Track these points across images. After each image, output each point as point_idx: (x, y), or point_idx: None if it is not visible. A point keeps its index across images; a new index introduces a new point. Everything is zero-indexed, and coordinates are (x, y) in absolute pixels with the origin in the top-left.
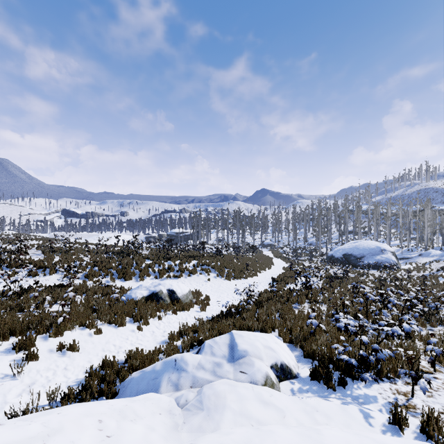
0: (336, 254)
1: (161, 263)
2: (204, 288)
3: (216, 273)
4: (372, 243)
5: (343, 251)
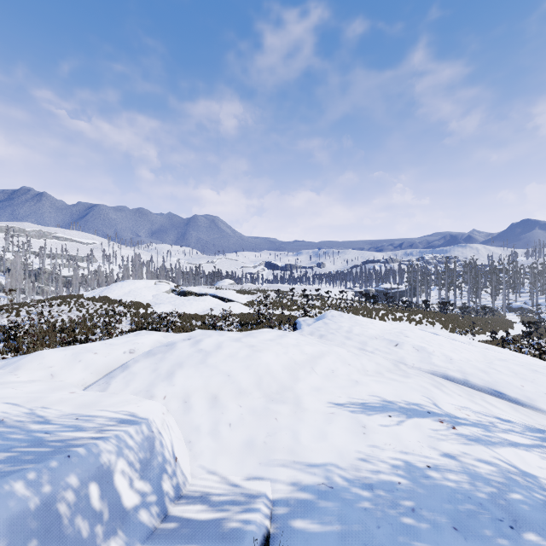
0: None
1: (393, 314)
2: None
3: (440, 326)
4: None
5: None
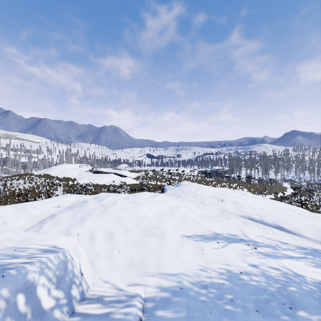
0: None
1: (220, 183)
2: None
3: (246, 190)
4: None
5: None
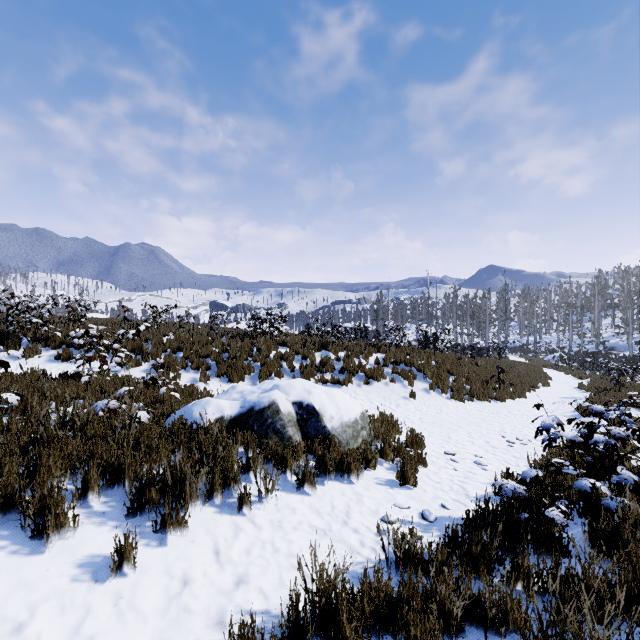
0: None
1: (308, 354)
2: (402, 414)
3: (427, 383)
4: None
5: None
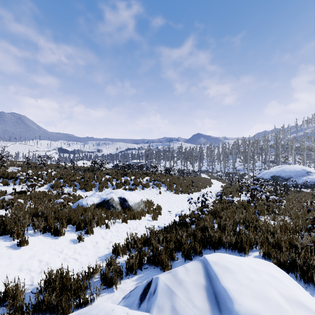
0: (264, 176)
1: (119, 178)
2: (155, 200)
3: (166, 188)
4: (297, 167)
5: (271, 174)
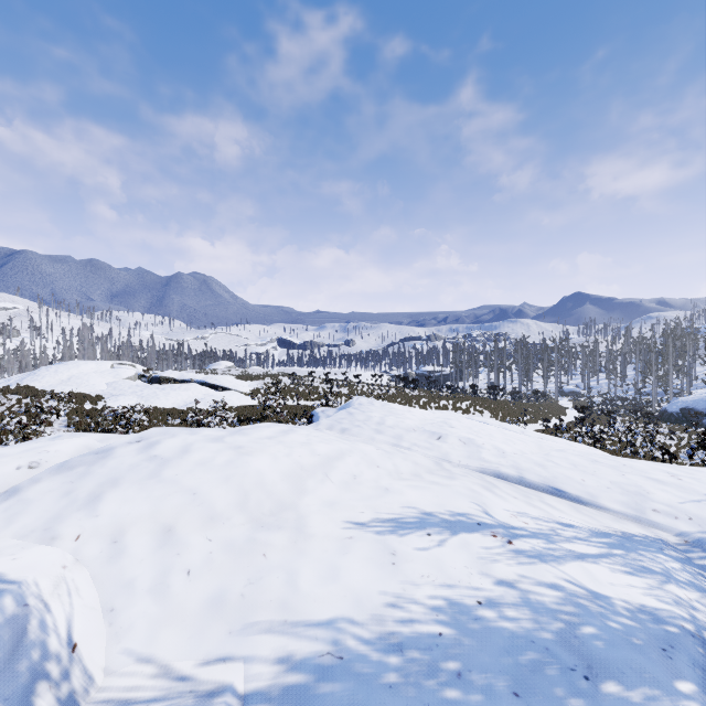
0: (670, 408)
1: (436, 402)
2: None
3: (489, 415)
4: None
5: (683, 404)
